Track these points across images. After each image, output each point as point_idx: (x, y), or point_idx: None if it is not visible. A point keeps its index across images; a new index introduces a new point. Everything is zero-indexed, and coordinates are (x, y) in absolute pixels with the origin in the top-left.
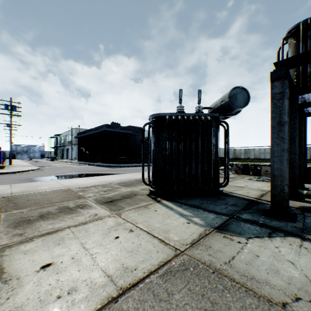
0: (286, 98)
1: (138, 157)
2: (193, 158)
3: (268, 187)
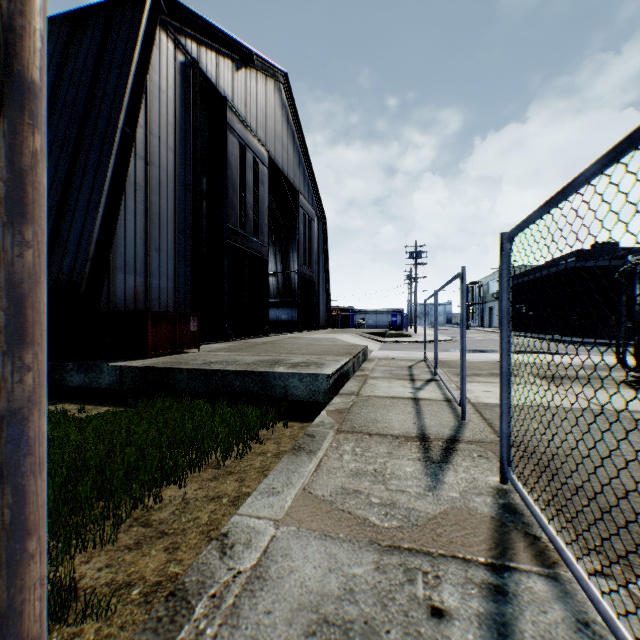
0: None
1: None
2: None
3: None
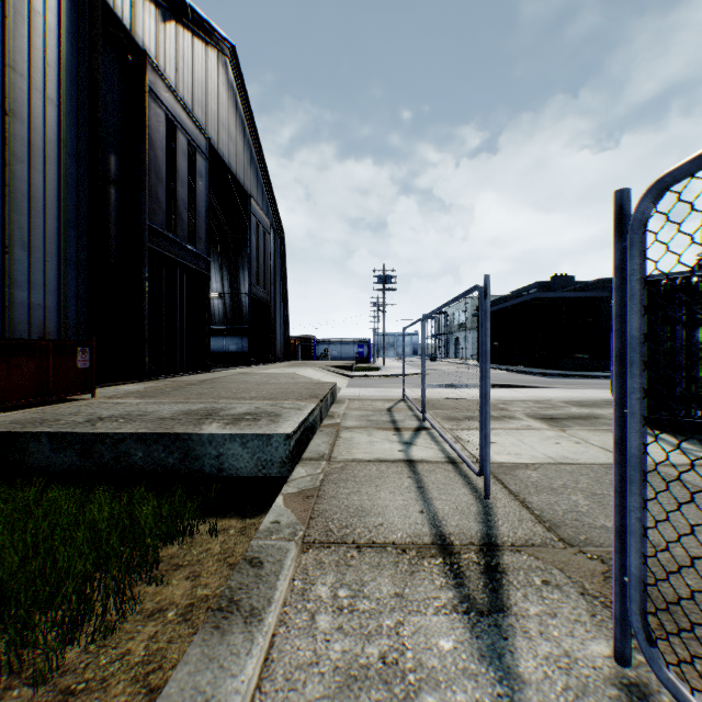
0: None
1: None
2: None
3: None
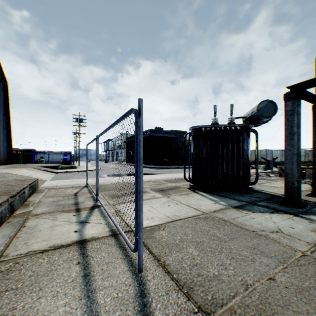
0: (295, 114)
1: (180, 159)
2: (224, 160)
3: (305, 188)
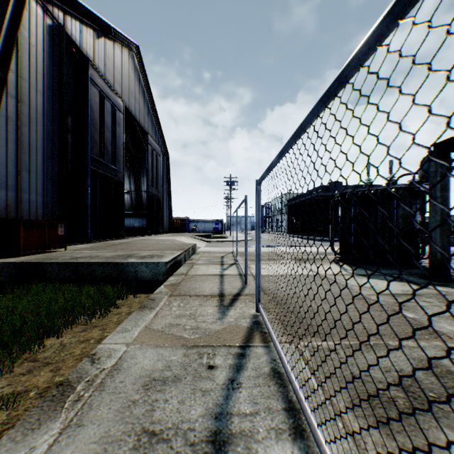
0: (437, 176)
1: None
2: (372, 228)
3: None
